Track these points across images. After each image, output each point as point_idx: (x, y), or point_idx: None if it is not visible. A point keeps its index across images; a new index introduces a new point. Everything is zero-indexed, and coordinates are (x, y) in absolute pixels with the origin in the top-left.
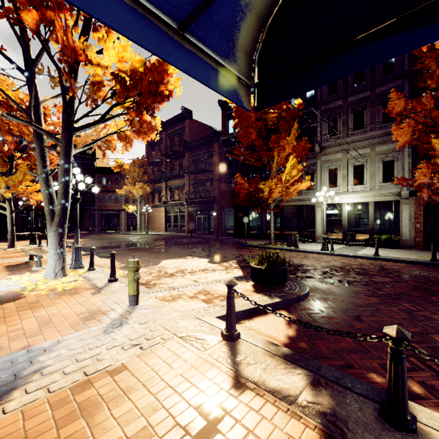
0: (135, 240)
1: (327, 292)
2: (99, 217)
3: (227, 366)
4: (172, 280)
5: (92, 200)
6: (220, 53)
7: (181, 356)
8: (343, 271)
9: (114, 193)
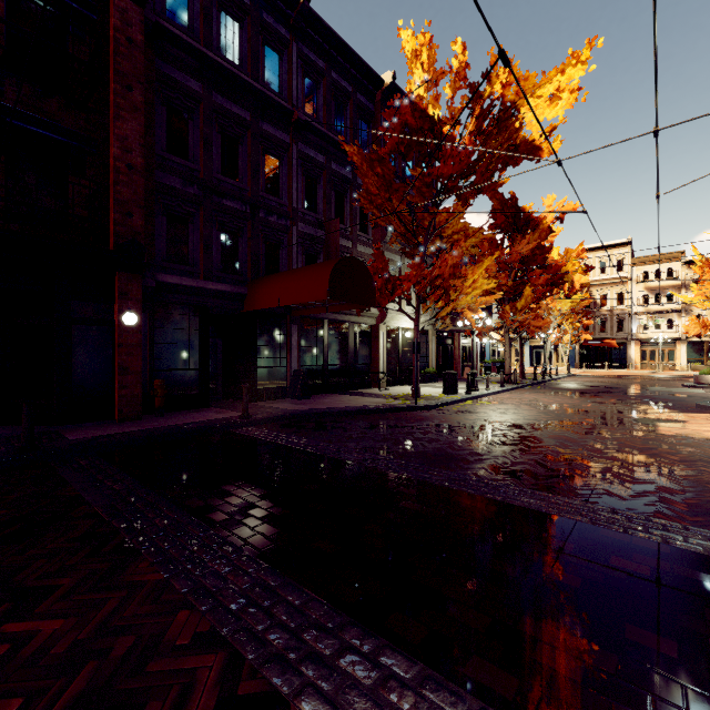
0: None
1: None
2: None
3: None
4: None
5: None
6: None
7: None
8: (597, 397)
9: None
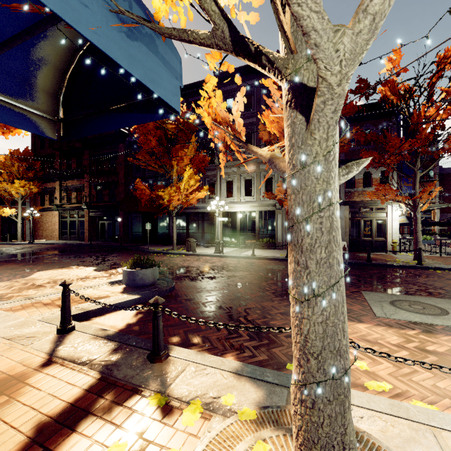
0: (9, 251)
1: (190, 287)
2: None
3: (45, 352)
4: (37, 291)
5: None
6: (12, 93)
7: (1, 353)
8: (219, 269)
9: None
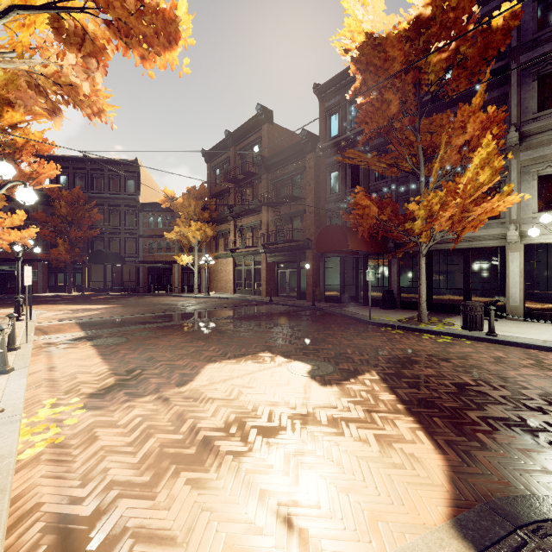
0: (183, 307)
1: None
2: (145, 273)
3: None
4: (195, 496)
5: (136, 249)
6: None
7: None
8: None
9: (165, 239)
